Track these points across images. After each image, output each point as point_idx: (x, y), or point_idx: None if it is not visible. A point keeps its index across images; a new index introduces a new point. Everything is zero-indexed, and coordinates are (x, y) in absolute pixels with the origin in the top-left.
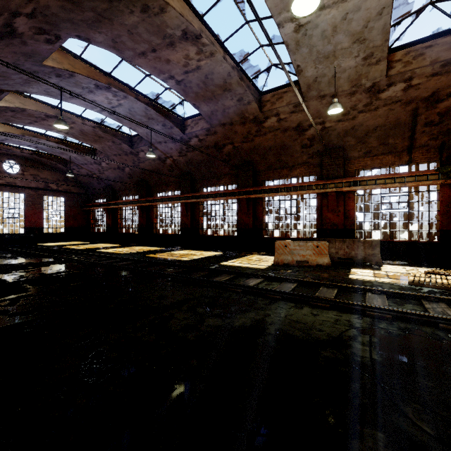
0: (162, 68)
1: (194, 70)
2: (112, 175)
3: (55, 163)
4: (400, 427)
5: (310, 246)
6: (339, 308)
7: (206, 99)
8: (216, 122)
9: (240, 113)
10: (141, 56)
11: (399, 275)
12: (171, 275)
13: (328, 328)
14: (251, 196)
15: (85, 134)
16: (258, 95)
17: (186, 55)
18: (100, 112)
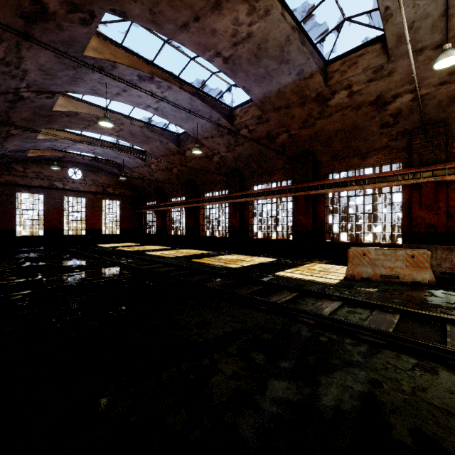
0: (207, 43)
1: (245, 40)
2: (161, 176)
3: (111, 168)
4: None
5: (401, 256)
6: None
7: (258, 77)
8: (269, 107)
9: (299, 91)
10: (183, 29)
11: None
12: (217, 289)
13: None
14: (311, 193)
15: (134, 136)
16: (323, 65)
17: (235, 19)
18: (146, 109)
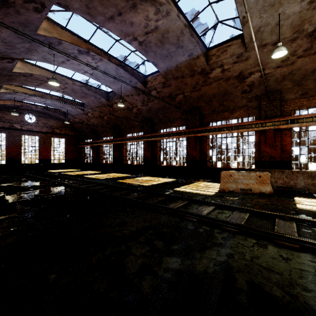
0: (127, 31)
1: (153, 31)
2: (95, 122)
3: (58, 115)
4: None
5: (253, 176)
6: (310, 249)
7: (163, 56)
8: (170, 76)
9: (190, 66)
10: (110, 20)
11: None
12: (133, 200)
13: (315, 286)
14: (198, 135)
15: (75, 92)
16: (206, 50)
17: (146, 16)
18: (84, 73)
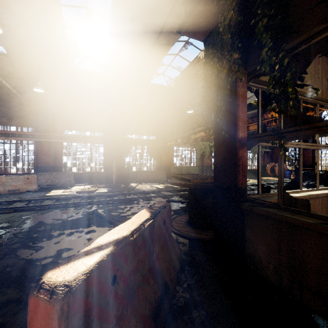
0: None
1: None
2: None
3: None
4: (10, 240)
5: (22, 179)
6: (21, 210)
7: None
8: None
9: None
10: None
11: (77, 190)
12: None
13: (3, 220)
14: None
15: None
16: None
17: None
18: None
